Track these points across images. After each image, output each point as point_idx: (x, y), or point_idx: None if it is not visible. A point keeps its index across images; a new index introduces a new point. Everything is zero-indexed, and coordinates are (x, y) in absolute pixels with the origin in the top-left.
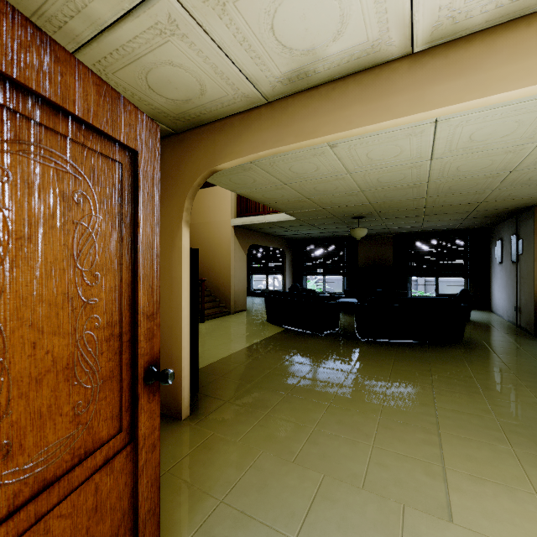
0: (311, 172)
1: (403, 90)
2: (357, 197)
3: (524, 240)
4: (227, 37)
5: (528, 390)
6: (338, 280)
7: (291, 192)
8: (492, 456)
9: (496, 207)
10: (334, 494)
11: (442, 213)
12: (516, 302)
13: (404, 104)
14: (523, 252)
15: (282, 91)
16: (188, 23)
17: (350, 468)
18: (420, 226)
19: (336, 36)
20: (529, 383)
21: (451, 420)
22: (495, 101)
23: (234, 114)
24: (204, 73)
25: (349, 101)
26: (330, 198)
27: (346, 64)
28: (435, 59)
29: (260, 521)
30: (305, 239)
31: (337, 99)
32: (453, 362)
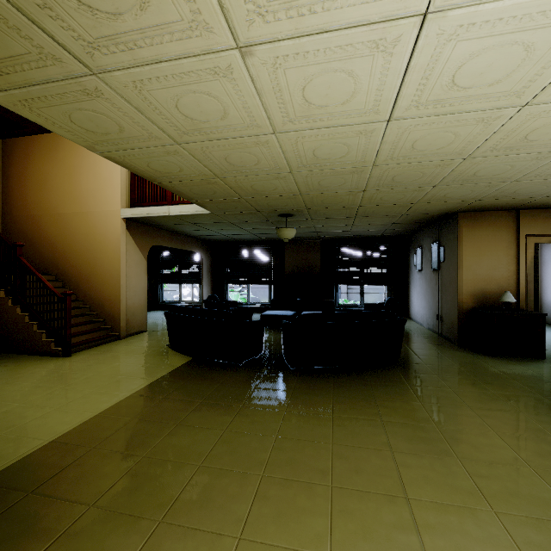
0: (216, 121)
1: None
2: (285, 183)
3: (447, 247)
4: None
5: (496, 434)
6: (264, 288)
7: (192, 163)
8: None
9: (425, 211)
10: None
11: (374, 215)
12: (438, 310)
13: None
14: (445, 259)
15: None
16: None
17: None
18: (348, 231)
19: None
20: (489, 419)
21: (441, 536)
22: None
23: None
24: None
25: None
26: (250, 181)
27: None
28: None
29: None
30: (227, 242)
31: None
32: (401, 395)
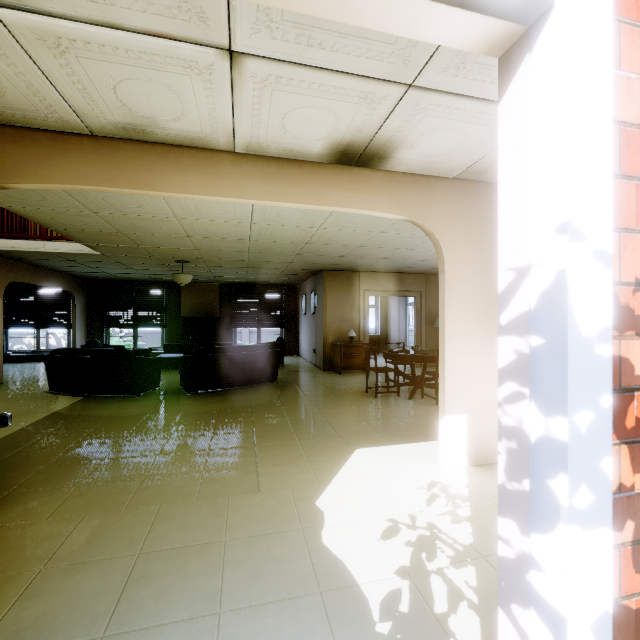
0: (132, 207)
1: (228, 177)
2: (183, 241)
3: (318, 296)
4: (58, 71)
5: (313, 406)
6: (154, 334)
7: (99, 222)
8: (288, 450)
9: (300, 268)
10: (172, 513)
11: (262, 267)
12: (314, 346)
13: (229, 188)
14: (317, 305)
15: (113, 133)
16: (7, 40)
17: (184, 492)
18: (245, 277)
19: (176, 119)
20: (315, 402)
21: (264, 437)
22: (284, 205)
23: (40, 129)
24: (9, 81)
25: (185, 169)
26: (151, 237)
27: (182, 138)
28: (250, 164)
29: (98, 559)
30: (108, 280)
31: (174, 163)
32: (269, 398)
